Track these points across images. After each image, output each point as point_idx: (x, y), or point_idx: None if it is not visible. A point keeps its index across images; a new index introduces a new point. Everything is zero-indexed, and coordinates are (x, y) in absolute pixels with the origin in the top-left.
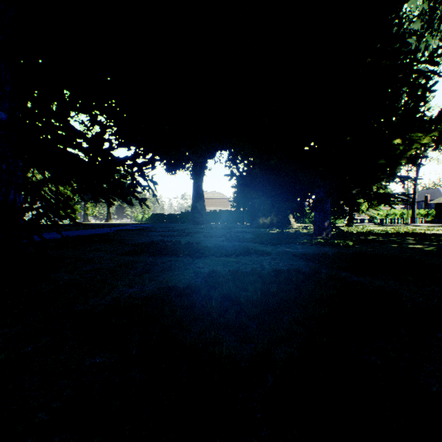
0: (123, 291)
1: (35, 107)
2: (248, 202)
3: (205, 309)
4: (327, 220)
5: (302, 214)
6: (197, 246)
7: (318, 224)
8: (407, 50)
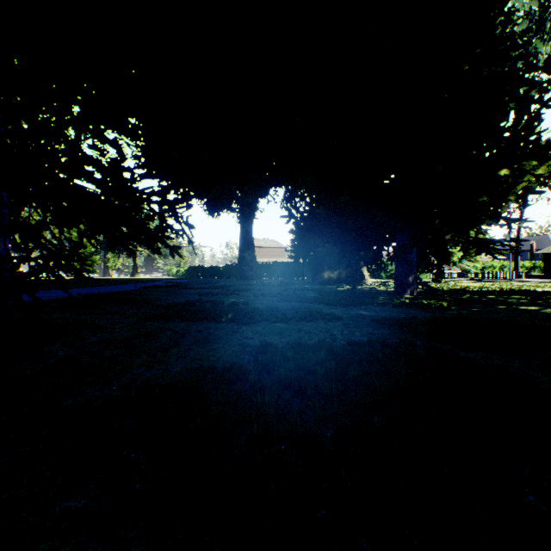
0: (137, 373)
1: (25, 120)
2: (309, 252)
3: (254, 403)
4: (411, 274)
5: (379, 266)
6: (244, 308)
7: (401, 279)
8: (517, 54)
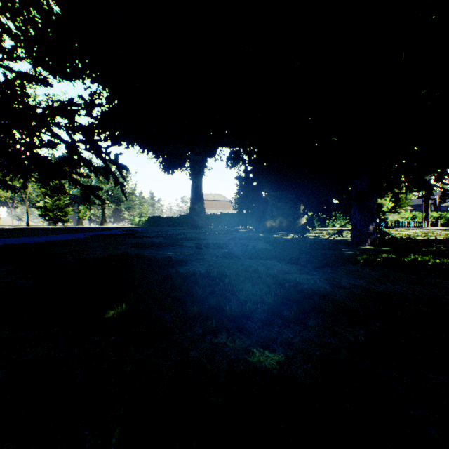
0: None
1: None
2: (251, 204)
3: None
4: (372, 222)
5: (327, 215)
6: (170, 275)
7: (359, 227)
8: None
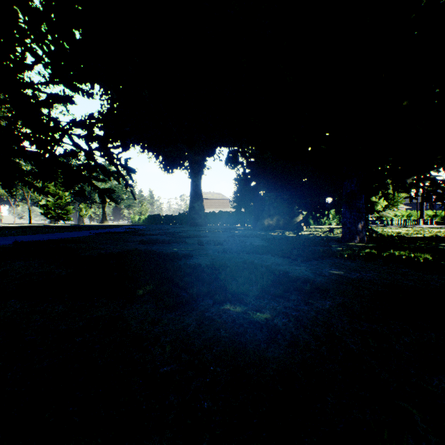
0: None
1: None
2: (249, 202)
3: None
4: (360, 221)
5: (321, 214)
6: (181, 266)
7: (349, 226)
8: None
